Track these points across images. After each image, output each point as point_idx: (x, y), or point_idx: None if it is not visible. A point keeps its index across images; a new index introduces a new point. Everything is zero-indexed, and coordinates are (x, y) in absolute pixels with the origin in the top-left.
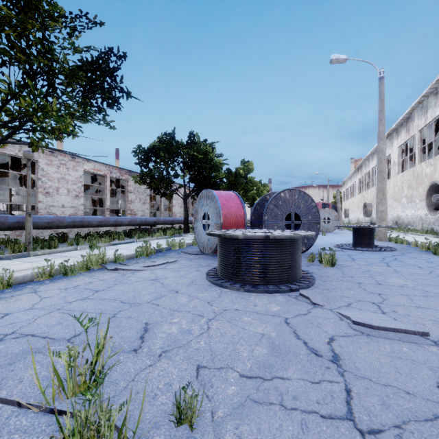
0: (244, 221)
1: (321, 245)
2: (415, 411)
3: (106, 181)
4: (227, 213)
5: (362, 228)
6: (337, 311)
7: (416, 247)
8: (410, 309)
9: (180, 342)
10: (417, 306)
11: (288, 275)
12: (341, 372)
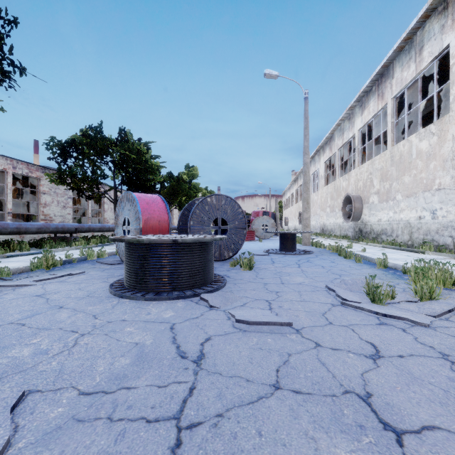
0: (168, 226)
1: (252, 251)
2: (243, 397)
3: (7, 178)
4: (148, 218)
5: (286, 234)
6: (229, 312)
7: (330, 250)
8: (294, 303)
9: (23, 366)
10: (301, 300)
11: (196, 280)
12: (196, 371)
